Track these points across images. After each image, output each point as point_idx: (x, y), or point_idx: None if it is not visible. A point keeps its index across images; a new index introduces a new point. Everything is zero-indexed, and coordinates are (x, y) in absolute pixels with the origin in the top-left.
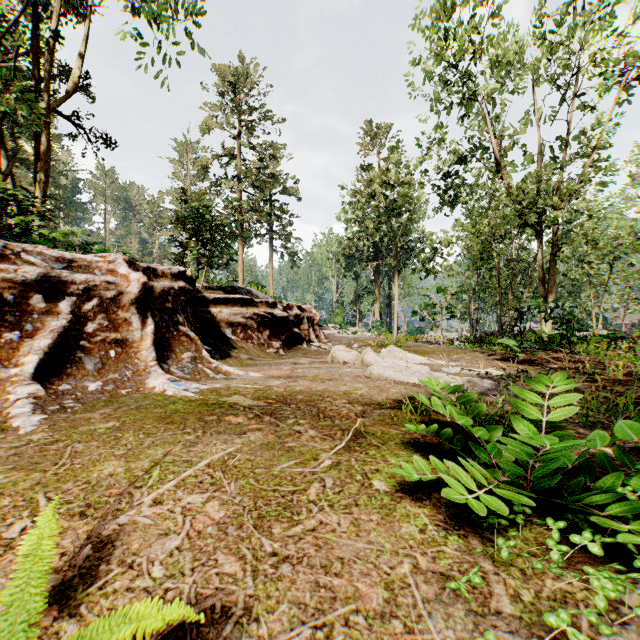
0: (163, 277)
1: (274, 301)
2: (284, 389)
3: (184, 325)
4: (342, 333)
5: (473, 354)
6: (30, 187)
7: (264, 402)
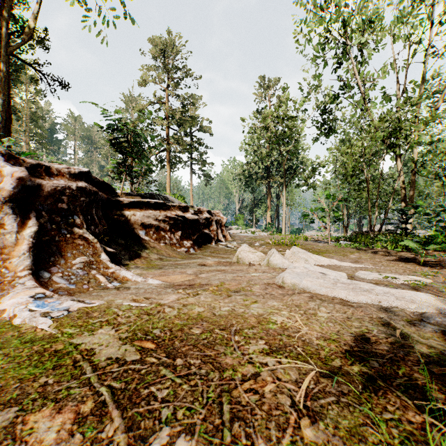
0: (58, 176)
1: (186, 206)
2: (178, 312)
3: (81, 227)
4: (243, 233)
5: (367, 253)
6: (19, 127)
7: (136, 349)
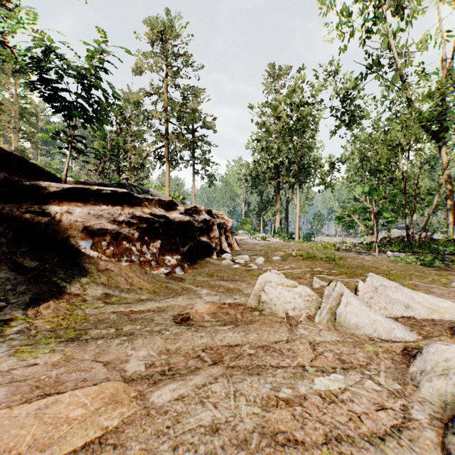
0: None
1: (171, 200)
2: None
3: None
4: (251, 238)
5: None
6: (7, 124)
7: None
